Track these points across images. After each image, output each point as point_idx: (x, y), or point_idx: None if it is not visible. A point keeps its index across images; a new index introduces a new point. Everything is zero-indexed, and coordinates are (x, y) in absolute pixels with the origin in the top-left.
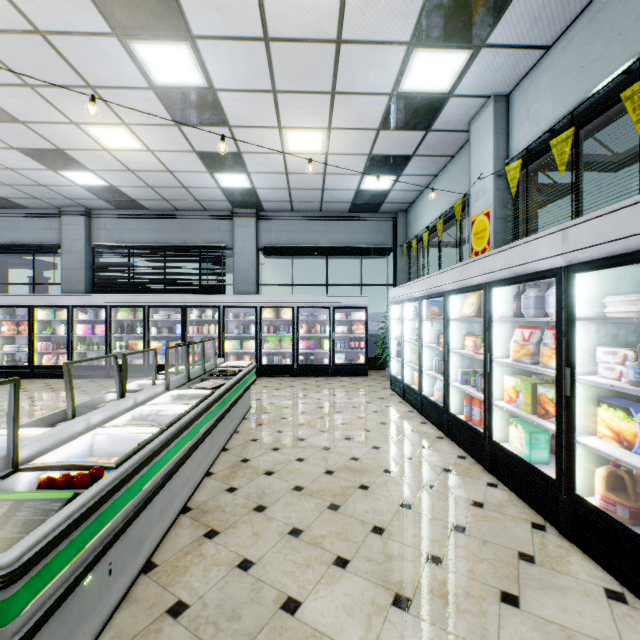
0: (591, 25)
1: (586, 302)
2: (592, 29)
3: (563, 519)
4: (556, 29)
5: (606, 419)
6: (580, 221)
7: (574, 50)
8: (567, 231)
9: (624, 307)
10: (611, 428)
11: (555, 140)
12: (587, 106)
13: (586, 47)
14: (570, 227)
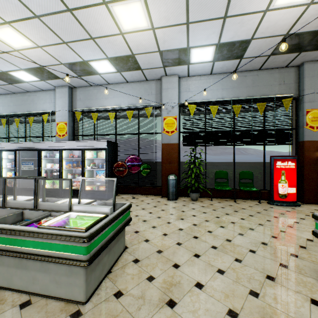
0: (11, 98)
1: (6, 156)
2: (11, 99)
3: (1, 192)
4: (3, 93)
5: (9, 174)
6: (4, 143)
7: (8, 100)
8: (2, 144)
9: (11, 157)
10: (9, 175)
11: (3, 119)
12: (10, 114)
13: (10, 102)
14: (2, 143)
